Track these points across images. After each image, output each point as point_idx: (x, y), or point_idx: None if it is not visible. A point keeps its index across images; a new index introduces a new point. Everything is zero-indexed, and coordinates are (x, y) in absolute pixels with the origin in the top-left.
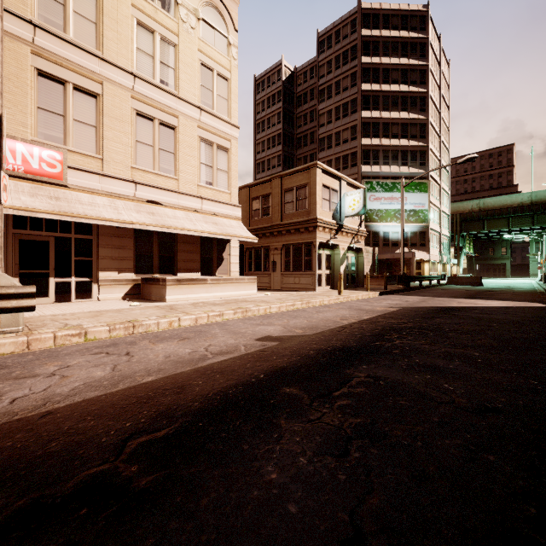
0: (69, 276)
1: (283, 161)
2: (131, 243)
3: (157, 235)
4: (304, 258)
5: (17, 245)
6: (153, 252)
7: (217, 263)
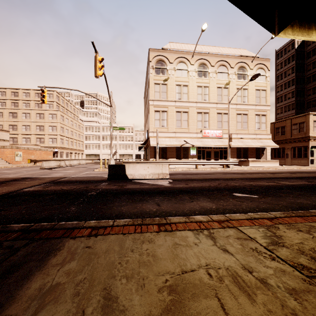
0: (222, 159)
1: (296, 94)
2: (236, 150)
3: (242, 147)
4: (302, 152)
5: (213, 152)
6: (241, 152)
7: (261, 155)
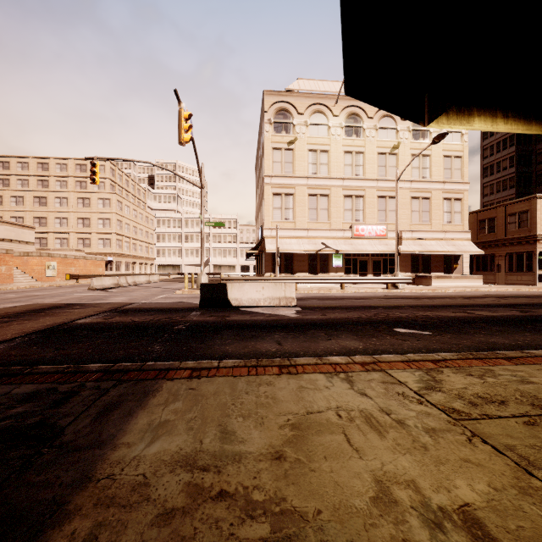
0: (387, 274)
1: (517, 162)
2: (410, 259)
3: (421, 254)
4: (525, 263)
5: (372, 263)
6: (419, 262)
7: (454, 267)
